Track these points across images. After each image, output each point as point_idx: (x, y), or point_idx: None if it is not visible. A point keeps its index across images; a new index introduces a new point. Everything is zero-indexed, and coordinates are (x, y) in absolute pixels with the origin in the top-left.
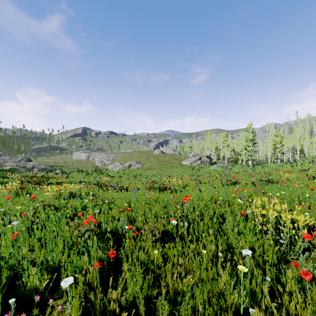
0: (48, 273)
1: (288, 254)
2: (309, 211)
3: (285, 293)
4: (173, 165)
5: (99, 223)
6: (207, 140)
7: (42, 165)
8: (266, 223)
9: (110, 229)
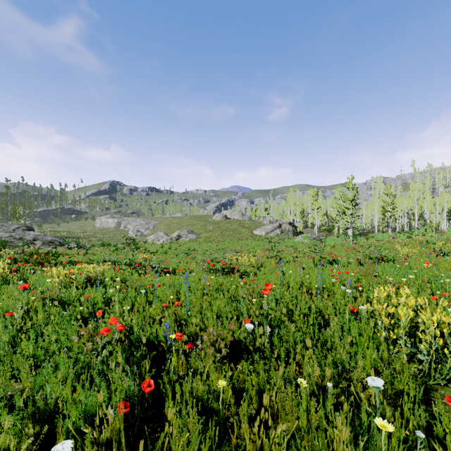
0: (35, 424)
1: (432, 377)
2: (449, 304)
3: (439, 449)
4: (241, 236)
5: (130, 328)
6: (290, 201)
7: (48, 236)
8: (395, 328)
9: (146, 338)
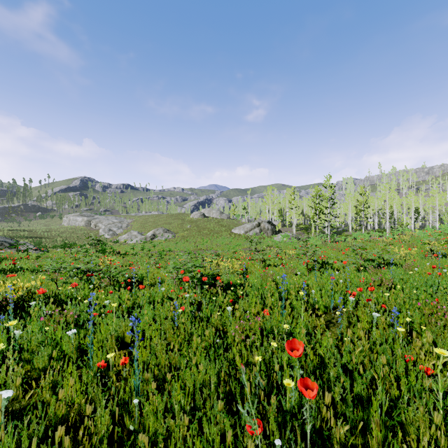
0: None
1: None
2: None
3: None
4: (220, 235)
5: None
6: (268, 199)
7: None
8: None
9: None
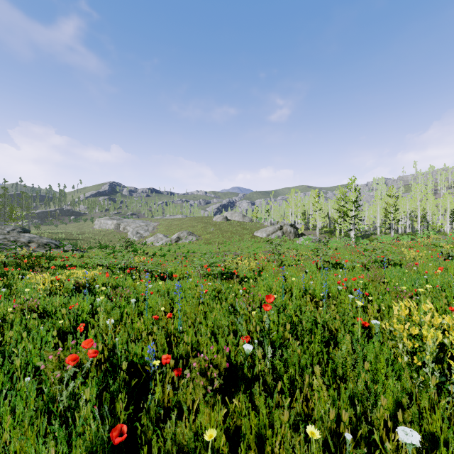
0: None
1: None
2: None
3: None
4: (242, 238)
5: (113, 346)
6: (291, 202)
7: (44, 238)
8: (418, 351)
9: (130, 359)
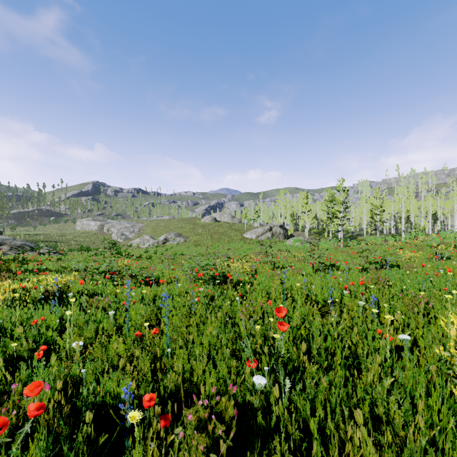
0: None
1: None
2: None
3: None
4: (232, 239)
5: (80, 378)
6: (280, 203)
7: (18, 240)
8: None
9: (100, 400)
